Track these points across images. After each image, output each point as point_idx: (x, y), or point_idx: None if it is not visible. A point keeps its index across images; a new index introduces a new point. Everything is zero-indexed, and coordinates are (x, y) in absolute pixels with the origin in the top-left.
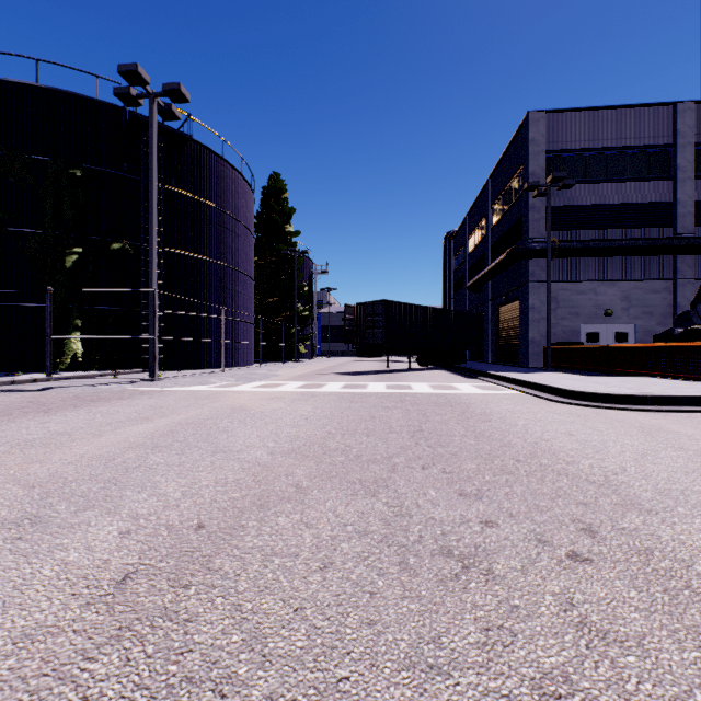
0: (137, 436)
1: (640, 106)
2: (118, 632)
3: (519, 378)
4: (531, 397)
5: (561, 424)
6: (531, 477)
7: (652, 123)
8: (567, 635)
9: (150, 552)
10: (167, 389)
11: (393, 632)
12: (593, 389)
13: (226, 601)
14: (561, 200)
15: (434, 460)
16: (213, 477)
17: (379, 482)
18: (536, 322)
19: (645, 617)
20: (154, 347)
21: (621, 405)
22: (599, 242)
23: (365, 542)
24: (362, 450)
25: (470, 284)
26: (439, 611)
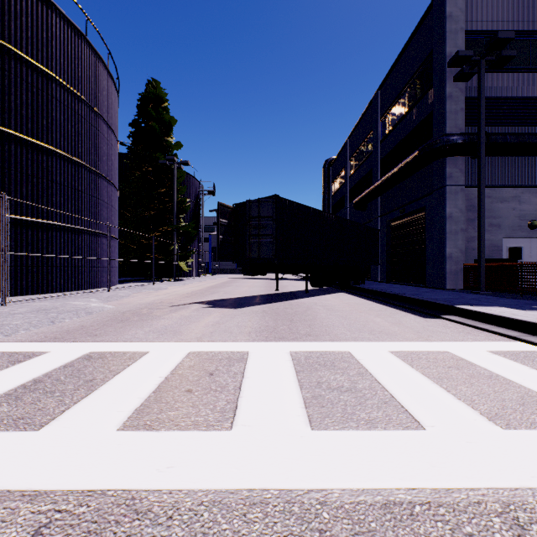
0: None
1: None
2: None
3: None
4: None
5: None
6: None
7: None
8: None
9: None
10: None
11: None
12: None
13: None
14: None
15: None
16: None
17: None
18: (453, 234)
19: None
20: None
21: None
22: (536, 135)
23: None
24: None
25: (358, 200)
26: None
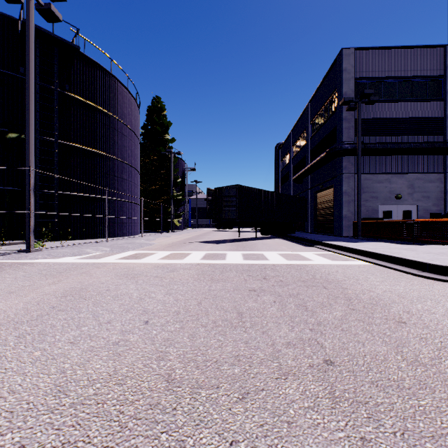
0: None
1: (421, 47)
2: None
3: (359, 248)
4: (387, 269)
5: None
6: None
7: (429, 59)
8: None
9: None
10: (32, 261)
11: None
12: None
13: None
14: (365, 114)
15: None
16: None
17: None
18: (347, 203)
19: None
20: (29, 221)
21: None
22: (394, 144)
23: None
24: None
25: (295, 177)
26: None
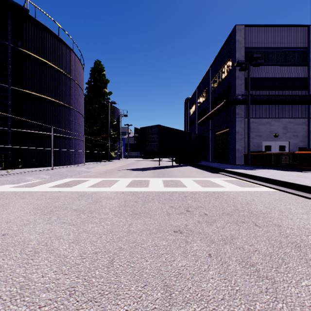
0: None
1: (292, 26)
2: None
3: (261, 175)
4: (296, 196)
5: None
6: None
7: (297, 35)
8: None
9: None
10: None
11: None
12: None
13: None
14: (252, 74)
15: None
16: None
17: None
18: (239, 140)
19: None
20: None
21: None
22: (274, 96)
23: None
24: None
25: (200, 121)
26: None
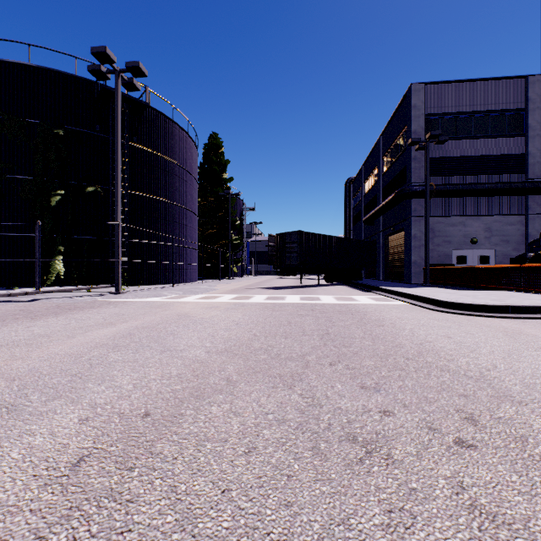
0: (102, 338)
1: (499, 79)
2: (69, 512)
3: (405, 292)
4: (415, 306)
5: (440, 328)
6: (419, 372)
7: (508, 92)
8: (461, 518)
9: (103, 437)
10: (128, 300)
11: (308, 513)
12: (464, 300)
13: (163, 483)
14: (437, 153)
15: (339, 358)
16: (159, 371)
17: (295, 376)
18: (417, 248)
19: (528, 500)
20: (119, 268)
21: (487, 313)
22: (467, 185)
23: (283, 429)
24: (281, 350)
25: (365, 218)
26: (347, 494)
